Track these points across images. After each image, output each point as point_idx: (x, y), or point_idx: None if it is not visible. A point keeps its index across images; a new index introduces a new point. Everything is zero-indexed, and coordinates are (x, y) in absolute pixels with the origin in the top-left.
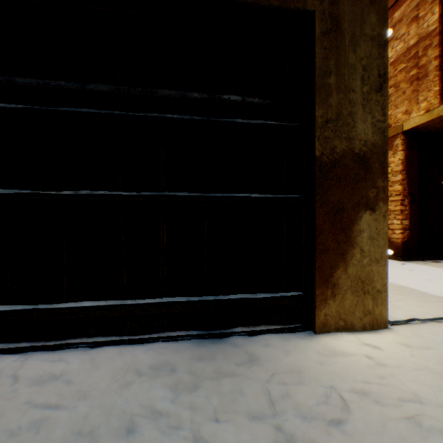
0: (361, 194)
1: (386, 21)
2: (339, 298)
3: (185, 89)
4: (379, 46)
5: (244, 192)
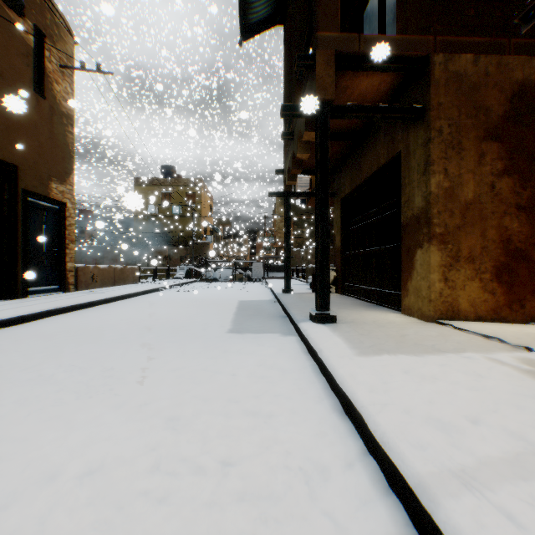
0: (417, 239)
1: (427, 127)
2: (409, 297)
3: (390, 198)
4: (424, 145)
5: (389, 244)
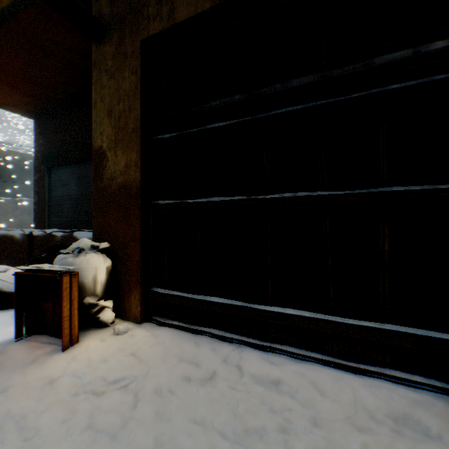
0: None
1: None
2: None
3: (404, 49)
4: None
5: None
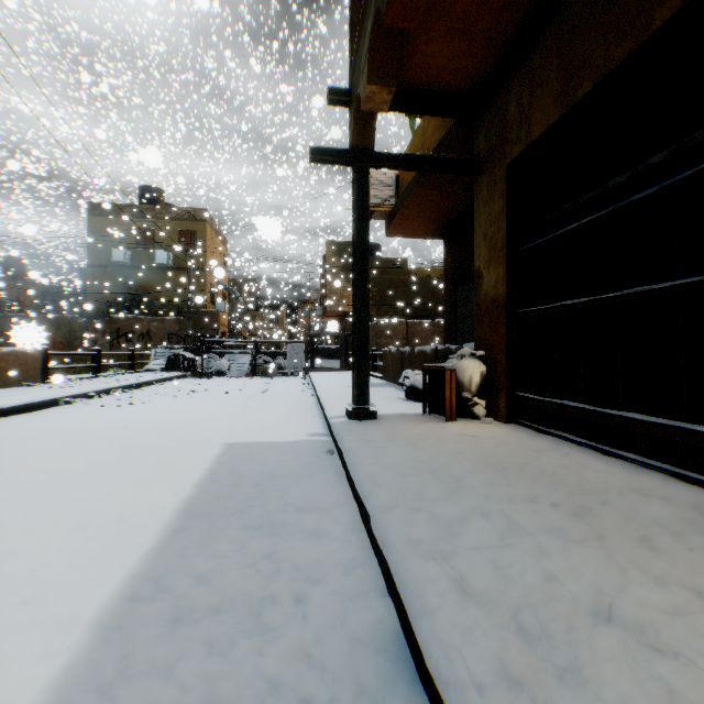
0: None
1: None
2: None
3: None
4: None
5: None
